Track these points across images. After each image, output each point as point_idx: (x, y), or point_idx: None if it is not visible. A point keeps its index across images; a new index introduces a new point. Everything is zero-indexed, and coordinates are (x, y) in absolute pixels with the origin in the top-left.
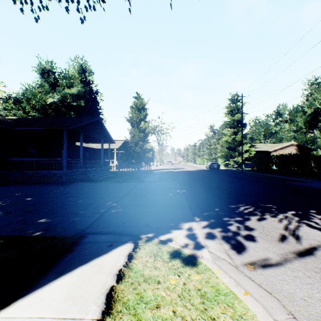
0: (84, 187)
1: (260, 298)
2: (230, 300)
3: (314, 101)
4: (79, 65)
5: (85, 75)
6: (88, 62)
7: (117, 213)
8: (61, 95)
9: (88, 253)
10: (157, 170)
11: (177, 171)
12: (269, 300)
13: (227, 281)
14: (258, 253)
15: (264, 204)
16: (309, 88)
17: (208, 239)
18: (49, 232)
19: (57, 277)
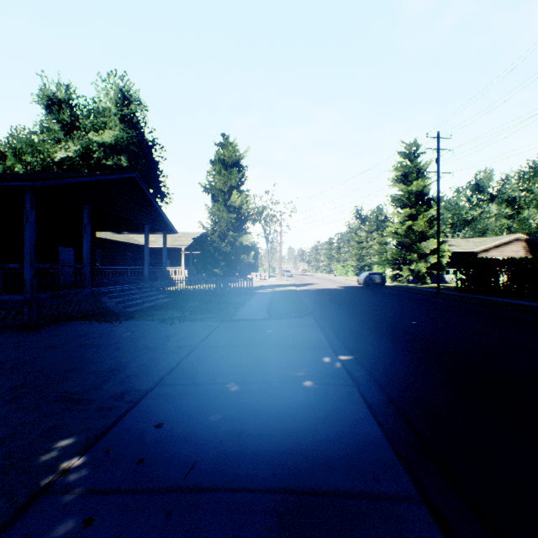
0: (65, 340)
1: None
2: None
3: None
4: (118, 90)
5: (128, 110)
6: (133, 84)
7: None
8: (82, 144)
9: None
10: (264, 289)
11: (303, 290)
12: None
13: None
14: None
15: None
16: None
17: None
18: None
19: None
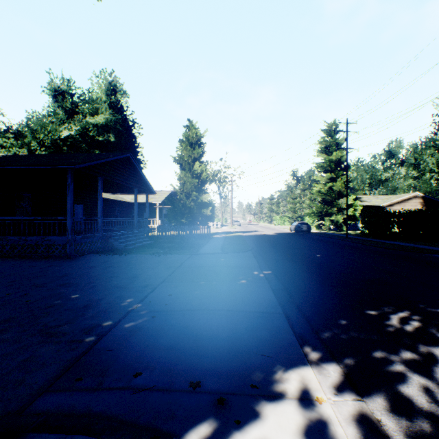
0: (97, 264)
1: None
2: None
3: None
4: (108, 84)
5: (115, 98)
6: (119, 78)
7: (134, 333)
8: (81, 125)
9: None
10: (218, 234)
11: (248, 235)
12: None
13: None
14: None
15: (433, 308)
16: None
17: None
18: None
19: None
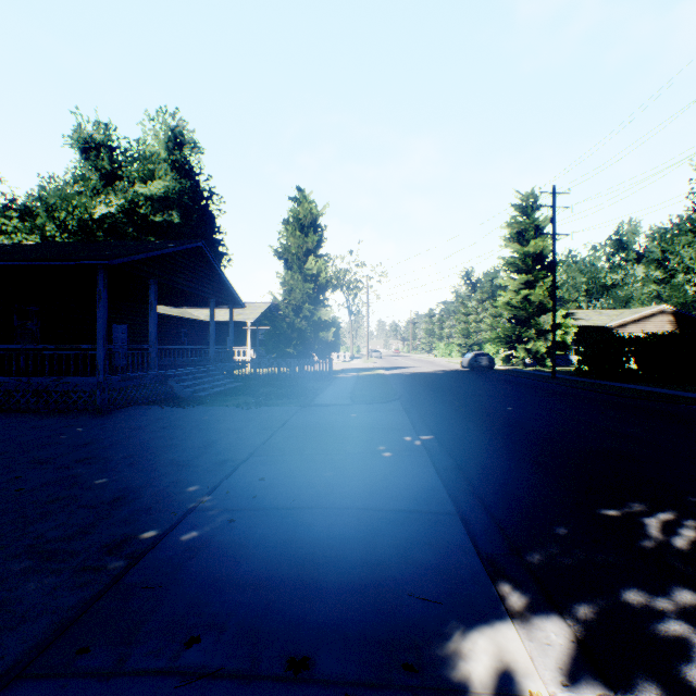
0: (145, 423)
1: None
2: None
3: None
4: (169, 131)
5: (181, 154)
6: (187, 123)
7: (195, 552)
8: (126, 197)
9: None
10: (346, 372)
11: (394, 374)
12: None
13: None
14: None
15: None
16: None
17: None
18: None
19: None
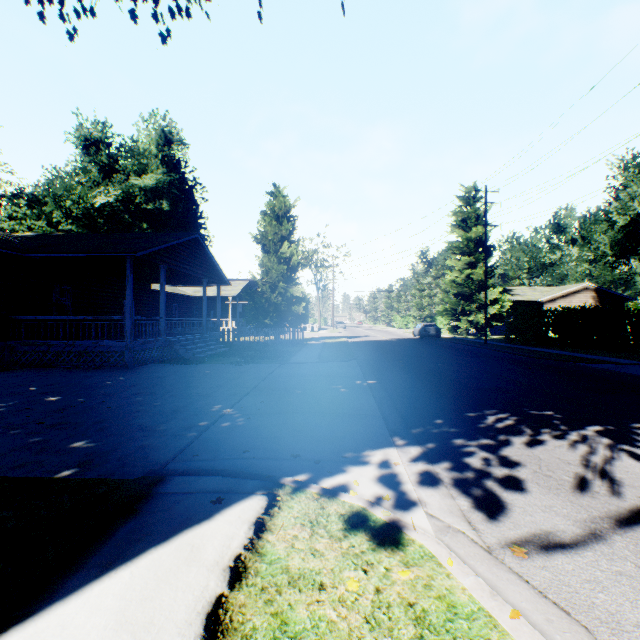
0: (166, 374)
1: (545, 625)
2: (482, 630)
3: (631, 201)
4: (160, 130)
5: (170, 150)
6: (176, 123)
7: (233, 429)
8: (123, 189)
9: (169, 517)
10: (314, 340)
11: (355, 341)
12: (566, 630)
13: (472, 584)
14: (533, 517)
15: (537, 411)
16: (621, 174)
17: (425, 487)
18: (91, 471)
19: (101, 573)
